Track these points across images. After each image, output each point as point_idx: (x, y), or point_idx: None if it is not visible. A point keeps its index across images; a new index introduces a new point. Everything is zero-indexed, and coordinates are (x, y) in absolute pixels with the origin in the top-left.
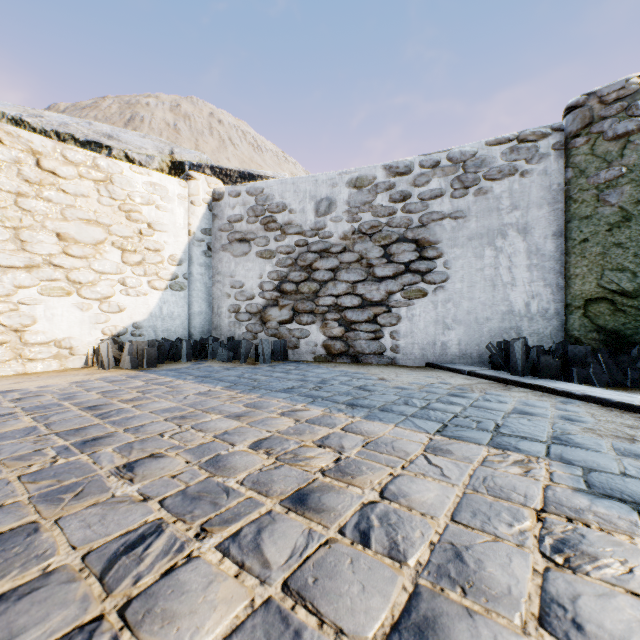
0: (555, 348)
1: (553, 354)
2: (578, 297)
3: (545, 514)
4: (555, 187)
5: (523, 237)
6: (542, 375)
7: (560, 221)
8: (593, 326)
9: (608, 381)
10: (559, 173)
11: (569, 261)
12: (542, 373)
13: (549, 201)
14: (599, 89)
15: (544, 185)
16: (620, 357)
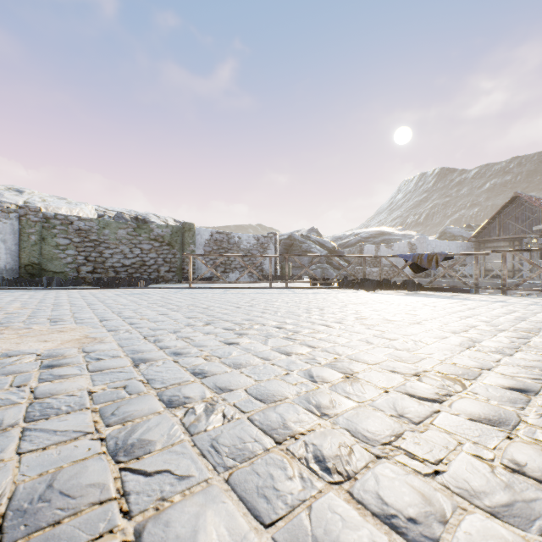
0: (14, 279)
1: (14, 281)
2: (23, 264)
3: (1, 293)
4: (16, 229)
5: (4, 243)
6: (9, 286)
7: (18, 240)
8: (28, 273)
9: (29, 286)
10: (18, 225)
11: (21, 253)
12: (9, 285)
13: (14, 233)
14: (30, 206)
15: (12, 228)
16: (33, 280)
